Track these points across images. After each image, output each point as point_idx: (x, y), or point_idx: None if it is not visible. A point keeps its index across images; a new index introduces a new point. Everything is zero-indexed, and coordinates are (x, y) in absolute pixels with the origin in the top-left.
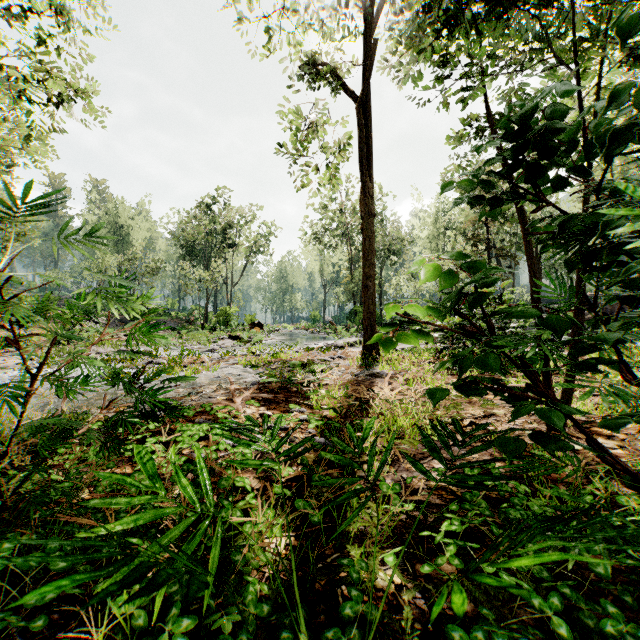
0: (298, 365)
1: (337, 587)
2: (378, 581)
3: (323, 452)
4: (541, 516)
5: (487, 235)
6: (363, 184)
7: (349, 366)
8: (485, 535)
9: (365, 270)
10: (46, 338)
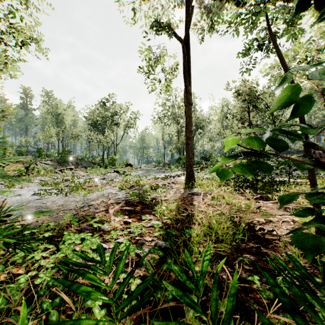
0: (148, 189)
1: None
2: None
3: (165, 282)
4: None
5: (249, 118)
6: (186, 87)
7: (178, 188)
8: None
9: (187, 134)
10: (16, 172)
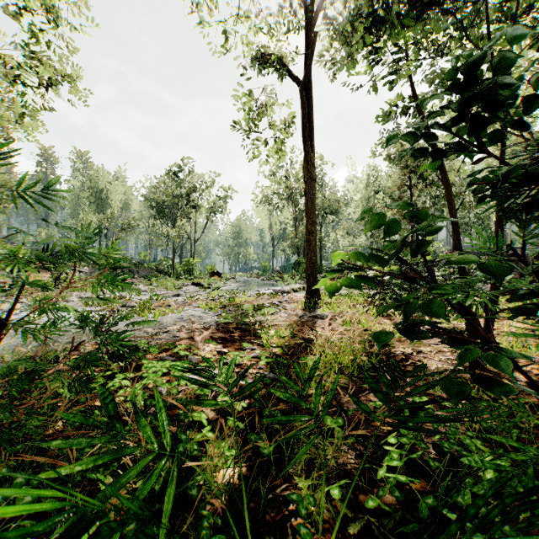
0: (250, 308)
1: (286, 520)
2: (324, 512)
3: (273, 390)
4: (490, 463)
5: (411, 197)
6: (306, 153)
7: (294, 309)
8: (421, 465)
9: (308, 227)
10: None
